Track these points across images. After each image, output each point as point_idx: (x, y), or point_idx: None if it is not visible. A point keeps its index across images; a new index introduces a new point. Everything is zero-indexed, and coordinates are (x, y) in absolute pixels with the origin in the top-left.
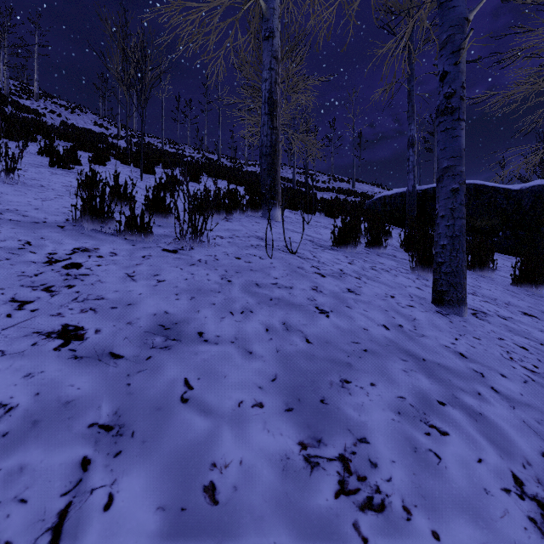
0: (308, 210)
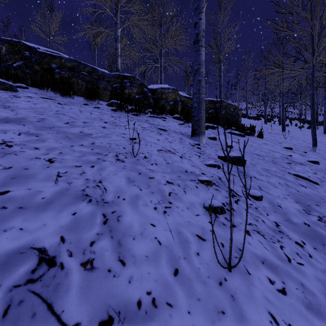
0: (319, 125)
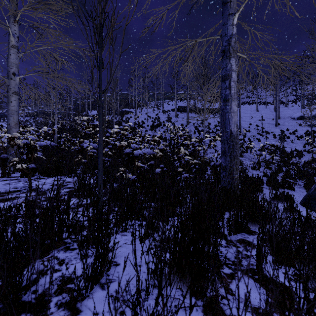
0: None
